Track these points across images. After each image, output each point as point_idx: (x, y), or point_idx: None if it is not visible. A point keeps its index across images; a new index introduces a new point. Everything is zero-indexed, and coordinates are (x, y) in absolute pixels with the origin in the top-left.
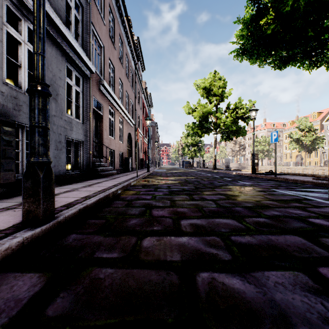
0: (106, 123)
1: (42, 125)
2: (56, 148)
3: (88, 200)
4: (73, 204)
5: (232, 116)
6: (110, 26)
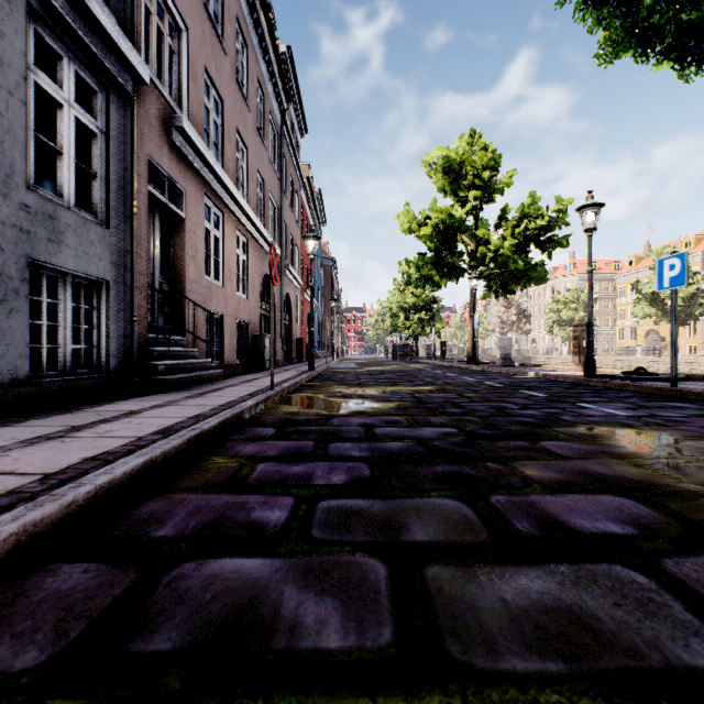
0: (194, 239)
1: None
2: None
3: None
4: None
5: (516, 235)
6: None
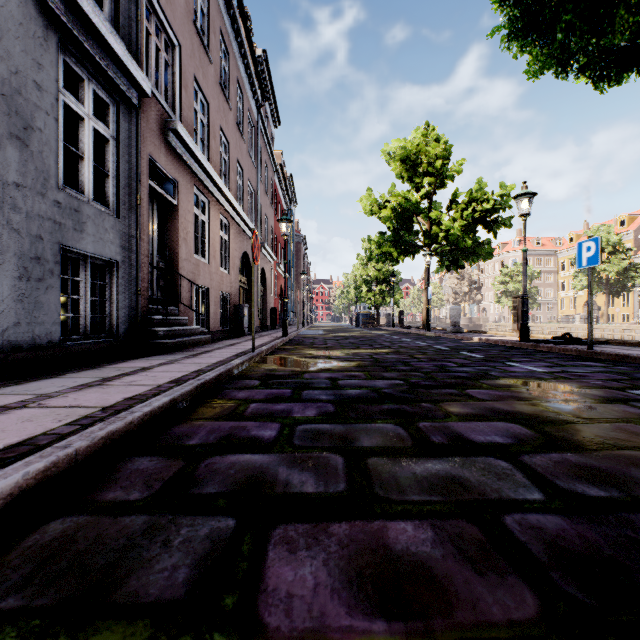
0: (185, 224)
1: None
2: (24, 274)
3: None
4: None
5: (465, 217)
6: (197, 7)
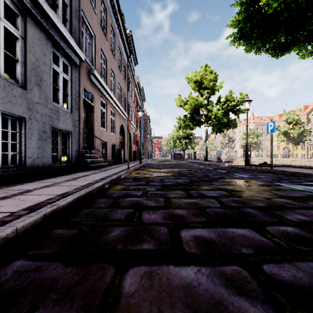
0: (97, 114)
1: None
2: (40, 138)
3: (62, 200)
4: (41, 206)
5: (223, 108)
6: (101, 17)
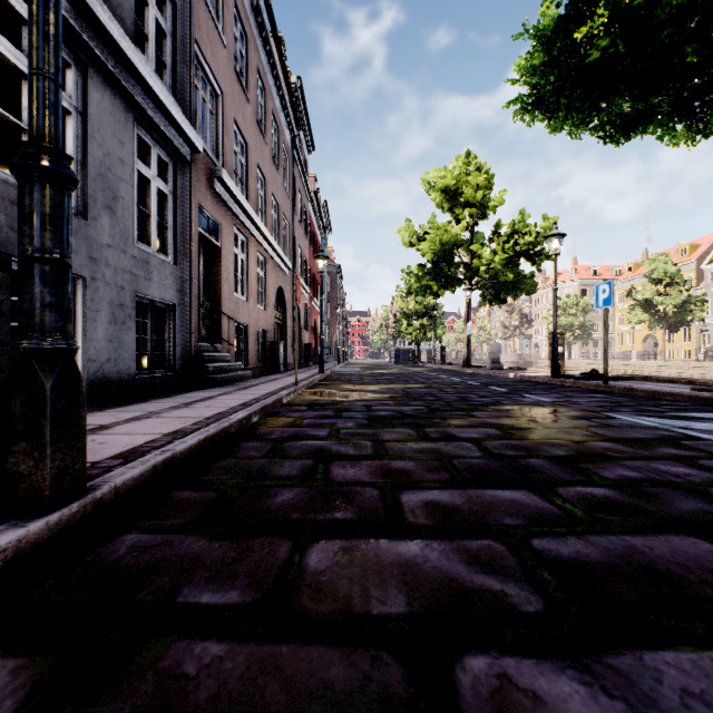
0: (227, 264)
1: (52, 257)
2: (113, 319)
3: (177, 442)
4: (142, 453)
5: (506, 250)
6: (237, 51)
